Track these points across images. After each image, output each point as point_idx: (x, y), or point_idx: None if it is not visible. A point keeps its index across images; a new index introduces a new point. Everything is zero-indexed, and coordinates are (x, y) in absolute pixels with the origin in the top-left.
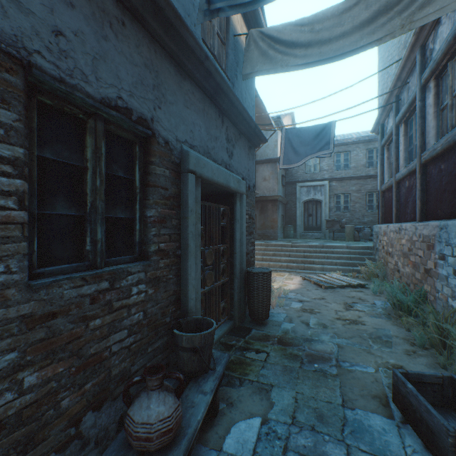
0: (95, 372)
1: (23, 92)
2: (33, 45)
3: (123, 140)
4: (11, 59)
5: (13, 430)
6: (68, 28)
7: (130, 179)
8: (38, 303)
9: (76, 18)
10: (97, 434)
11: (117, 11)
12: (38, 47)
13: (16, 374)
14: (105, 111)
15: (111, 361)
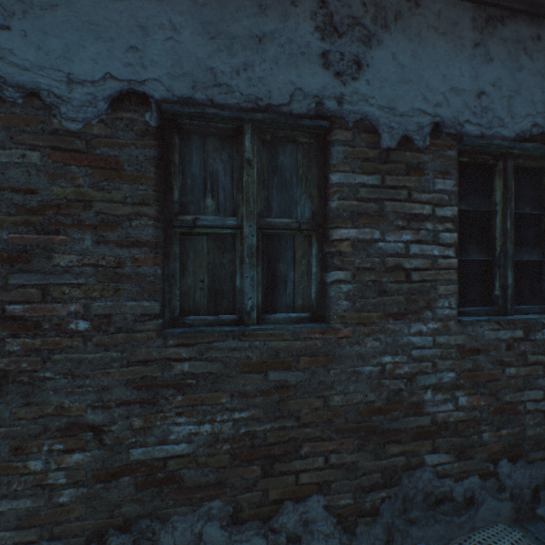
0: (508, 421)
1: (457, 161)
2: (463, 117)
3: (528, 170)
4: (450, 138)
5: (452, 435)
6: (487, 83)
7: (537, 215)
8: (466, 337)
9: (493, 69)
10: (510, 487)
11: (530, 29)
12: (466, 117)
13: (453, 391)
14: (518, 147)
15: (524, 418)
